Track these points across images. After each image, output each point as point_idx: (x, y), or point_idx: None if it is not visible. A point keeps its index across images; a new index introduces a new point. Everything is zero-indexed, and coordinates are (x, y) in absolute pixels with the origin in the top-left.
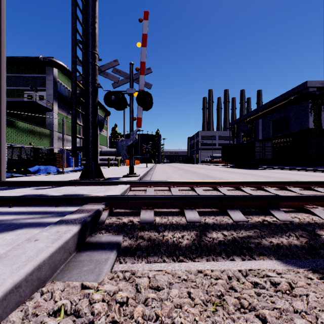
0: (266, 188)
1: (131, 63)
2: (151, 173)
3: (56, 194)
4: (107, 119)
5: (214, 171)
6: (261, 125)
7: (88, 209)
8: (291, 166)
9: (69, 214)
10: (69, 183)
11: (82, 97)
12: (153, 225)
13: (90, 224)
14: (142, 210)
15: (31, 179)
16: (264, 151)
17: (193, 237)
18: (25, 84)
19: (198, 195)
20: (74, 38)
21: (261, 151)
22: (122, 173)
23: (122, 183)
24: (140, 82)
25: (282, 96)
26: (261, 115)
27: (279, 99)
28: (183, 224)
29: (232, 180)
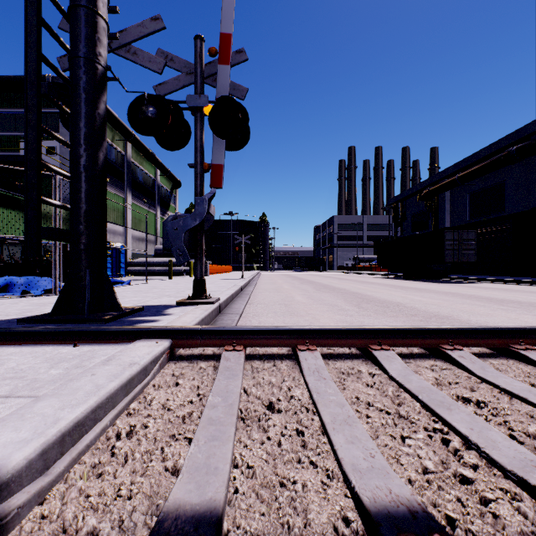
0: None
1: (199, 35)
2: (248, 291)
3: None
4: (176, 194)
5: (372, 287)
6: (449, 203)
7: None
8: (509, 276)
9: None
10: None
11: (57, 96)
12: None
13: None
14: None
15: None
16: (460, 247)
17: None
18: (22, 127)
19: None
20: None
21: (457, 248)
22: (185, 292)
23: (147, 335)
24: (221, 81)
25: (492, 147)
26: (450, 184)
27: (486, 153)
28: None
29: (484, 327)
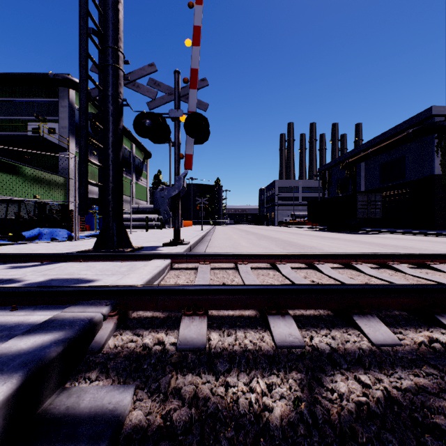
0: (395, 265)
1: (177, 70)
2: (207, 239)
3: (37, 279)
4: (147, 163)
5: (300, 237)
6: (365, 171)
7: (70, 320)
8: (408, 228)
9: (18, 337)
10: (71, 257)
11: (96, 119)
12: (205, 355)
13: (59, 361)
14: (184, 317)
15: (19, 249)
16: (369, 207)
17: (295, 392)
18: (29, 113)
19: (294, 285)
20: (83, 25)
21: (366, 207)
22: (164, 239)
23: (158, 257)
24: (191, 100)
25: (395, 129)
26: (364, 157)
27: (391, 133)
28: (267, 351)
29: (338, 253)
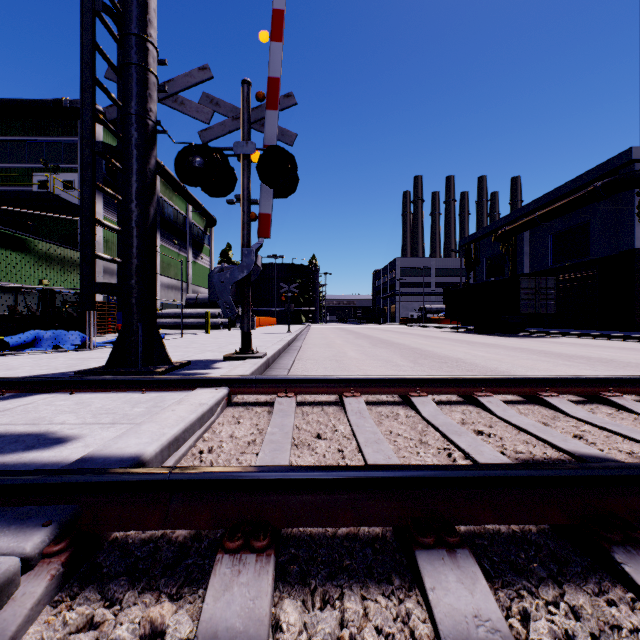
0: (615, 397)
1: (246, 79)
2: (296, 346)
3: None
4: (210, 234)
5: (436, 342)
6: (529, 245)
7: None
8: (595, 329)
9: None
10: (56, 384)
11: (110, 153)
12: None
13: None
14: (220, 558)
15: None
16: (538, 297)
17: None
18: (34, 158)
19: (468, 470)
20: None
21: (534, 298)
22: (228, 347)
23: (206, 384)
24: (268, 127)
25: (575, 182)
26: (529, 223)
27: (569, 188)
28: None
29: (515, 376)
